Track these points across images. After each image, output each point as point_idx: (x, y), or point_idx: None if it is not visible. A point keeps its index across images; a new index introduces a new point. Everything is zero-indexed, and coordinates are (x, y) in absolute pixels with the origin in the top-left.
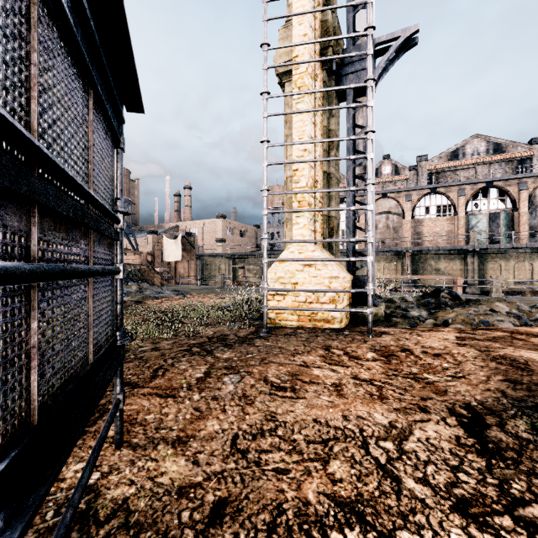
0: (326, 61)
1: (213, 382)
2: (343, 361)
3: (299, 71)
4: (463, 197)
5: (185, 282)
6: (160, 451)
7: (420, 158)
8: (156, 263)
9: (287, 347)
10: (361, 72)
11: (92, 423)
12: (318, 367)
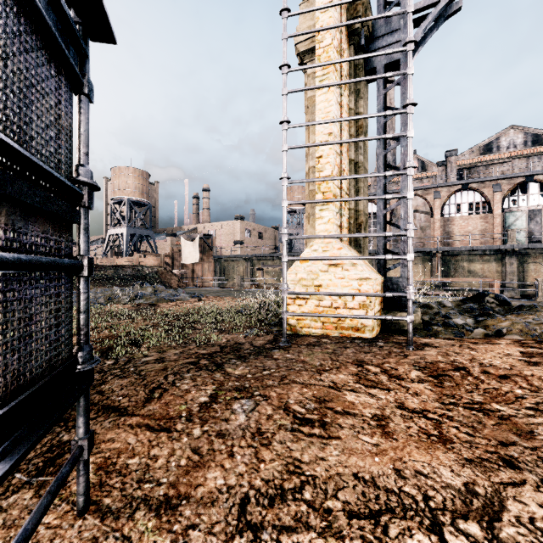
0: (353, 35)
1: (220, 410)
2: (382, 381)
3: (323, 44)
4: (499, 192)
5: (203, 284)
6: (138, 523)
7: (449, 153)
8: (174, 265)
9: (311, 361)
10: (394, 46)
11: (58, 469)
12: (351, 390)
